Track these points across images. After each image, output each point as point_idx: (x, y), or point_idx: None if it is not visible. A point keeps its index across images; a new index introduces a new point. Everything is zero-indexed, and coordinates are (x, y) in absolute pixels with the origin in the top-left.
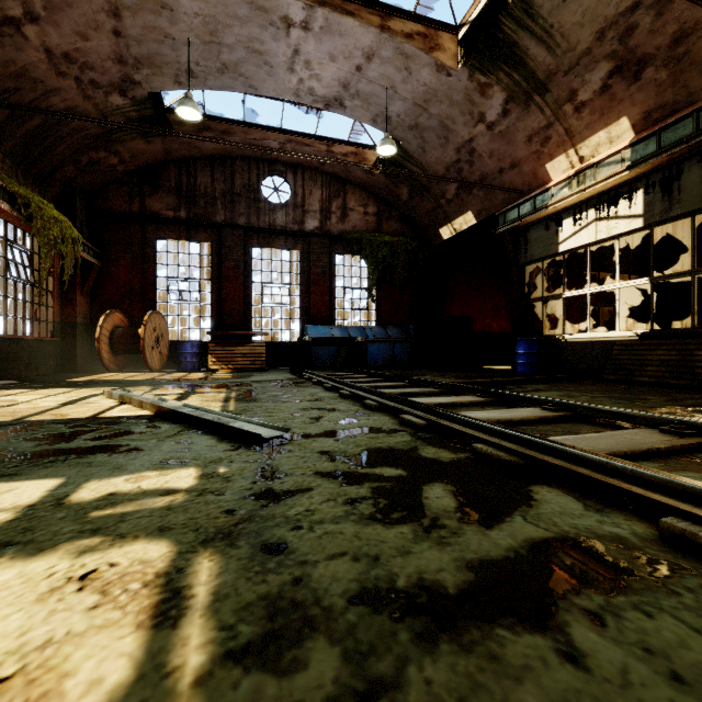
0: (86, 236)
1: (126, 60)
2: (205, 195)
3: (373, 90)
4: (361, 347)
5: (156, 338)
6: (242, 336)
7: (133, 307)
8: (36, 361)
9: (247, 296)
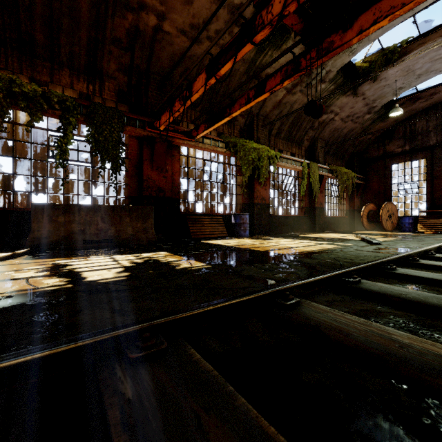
0: (358, 172)
1: (369, 103)
2: (421, 132)
3: None
4: None
5: (388, 215)
6: None
7: (379, 200)
8: (340, 225)
9: None
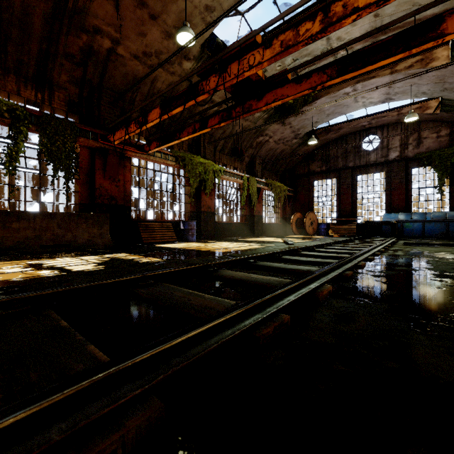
0: (289, 186)
1: (295, 131)
2: (333, 157)
3: (404, 89)
4: (395, 225)
5: (310, 222)
6: (345, 220)
7: (305, 210)
8: (275, 230)
9: (353, 200)
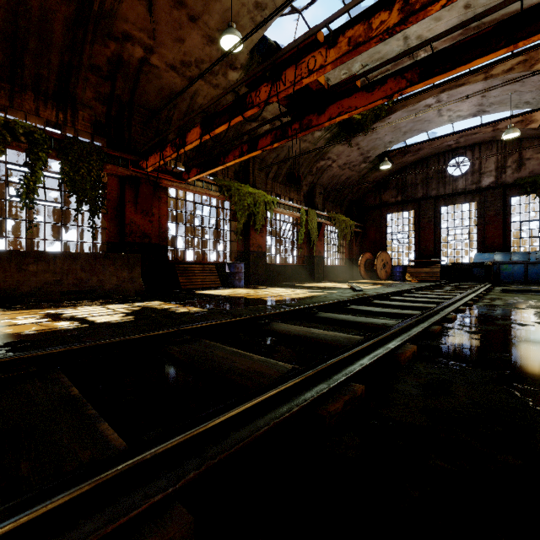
0: (357, 220)
1: (364, 153)
2: (411, 185)
3: (502, 98)
4: (490, 268)
5: (383, 264)
6: (426, 262)
7: (376, 249)
8: (339, 274)
9: (436, 237)
